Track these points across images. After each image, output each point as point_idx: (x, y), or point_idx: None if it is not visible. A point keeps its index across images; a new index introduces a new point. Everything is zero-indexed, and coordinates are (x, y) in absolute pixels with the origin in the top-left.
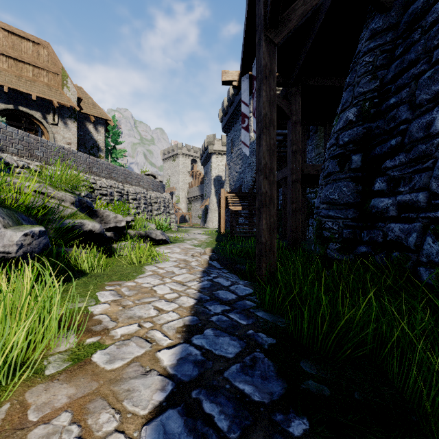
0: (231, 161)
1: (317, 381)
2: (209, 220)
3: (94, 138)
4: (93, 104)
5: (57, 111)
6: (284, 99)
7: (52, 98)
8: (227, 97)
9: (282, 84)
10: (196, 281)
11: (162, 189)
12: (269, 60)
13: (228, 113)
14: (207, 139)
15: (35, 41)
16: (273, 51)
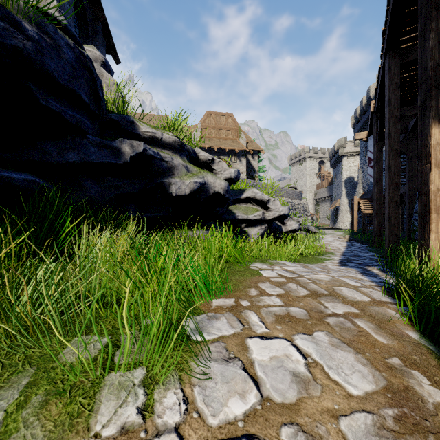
0: (364, 165)
1: (377, 252)
2: (339, 221)
3: (252, 164)
4: (251, 141)
5: (236, 154)
6: (402, 143)
7: (235, 147)
8: (360, 106)
9: (401, 133)
10: (345, 243)
11: (300, 197)
12: (379, 154)
13: (360, 120)
14: (337, 143)
15: (226, 116)
16: (381, 150)
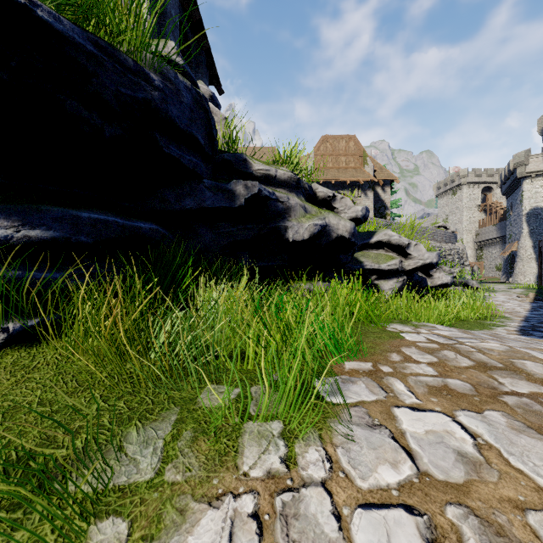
0: None
1: None
2: (518, 272)
3: (381, 198)
4: (380, 168)
5: (360, 186)
6: None
7: (358, 178)
8: None
9: None
10: (527, 304)
11: (453, 240)
12: None
13: None
14: (514, 160)
15: (347, 139)
16: None
